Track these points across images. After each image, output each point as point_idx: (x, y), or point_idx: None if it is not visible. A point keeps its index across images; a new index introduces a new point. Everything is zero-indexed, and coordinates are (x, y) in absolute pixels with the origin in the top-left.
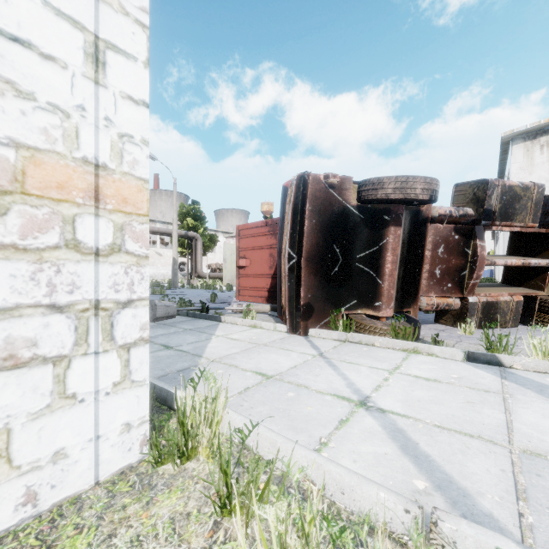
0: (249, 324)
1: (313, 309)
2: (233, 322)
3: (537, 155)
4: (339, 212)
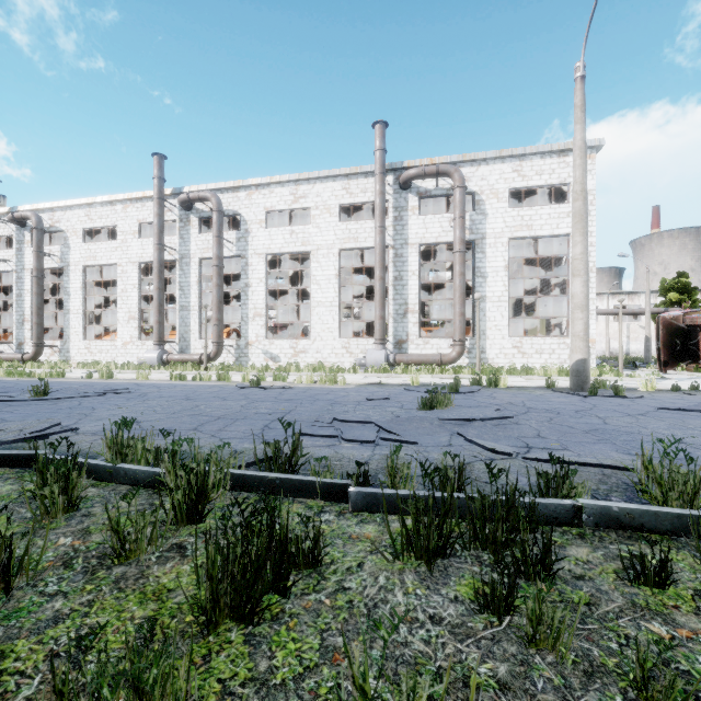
0: (648, 371)
1: (668, 363)
2: (643, 370)
3: None
4: (676, 328)
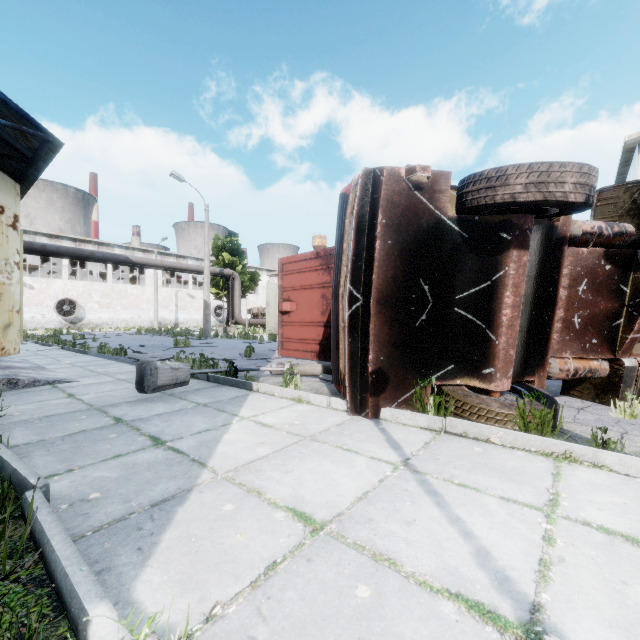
0: (291, 396)
1: (387, 378)
2: (269, 393)
3: None
4: (429, 227)
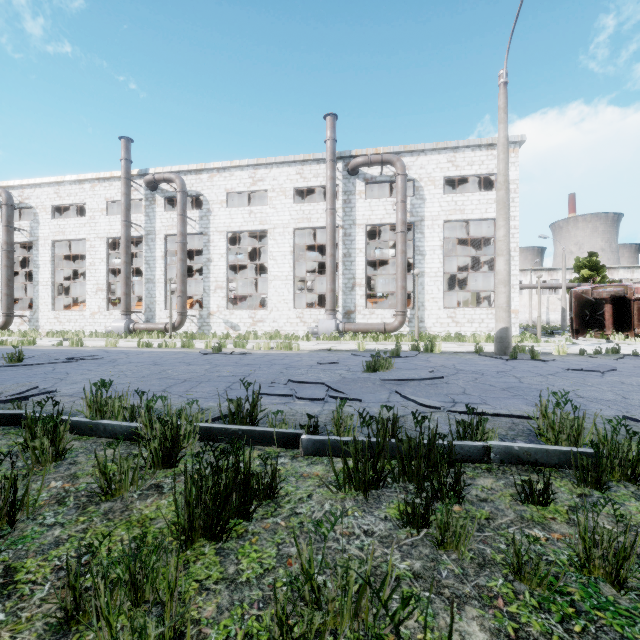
0: (563, 337)
1: (579, 331)
2: (558, 337)
3: None
4: (586, 300)
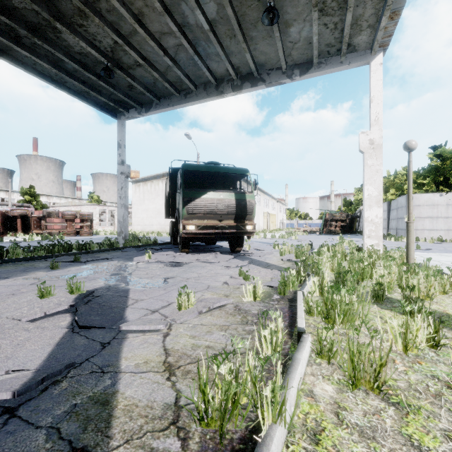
0: None
1: (4, 233)
2: None
3: (137, 189)
4: (8, 216)
